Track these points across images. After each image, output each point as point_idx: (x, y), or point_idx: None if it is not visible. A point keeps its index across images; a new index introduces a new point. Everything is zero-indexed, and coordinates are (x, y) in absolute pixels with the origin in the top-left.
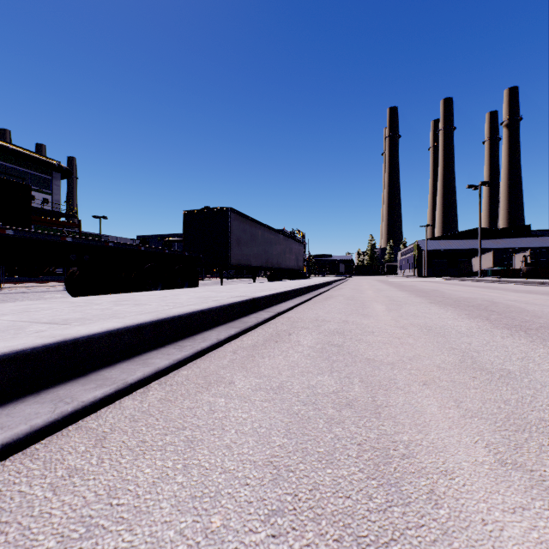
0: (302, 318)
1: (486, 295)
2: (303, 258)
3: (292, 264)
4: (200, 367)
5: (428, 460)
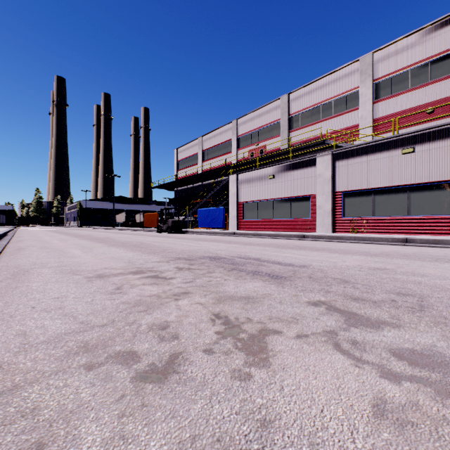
0: (21, 239)
1: (93, 234)
2: None
3: None
4: (13, 242)
5: (52, 241)
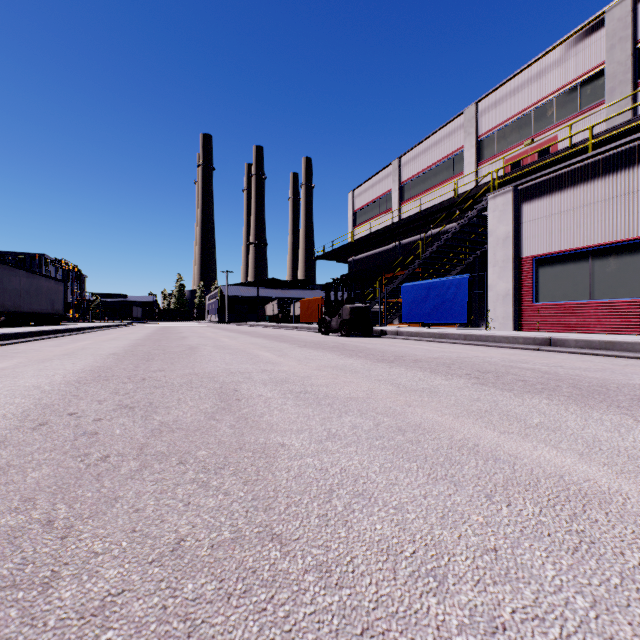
0: None
1: (201, 334)
2: (63, 300)
3: (44, 307)
4: None
5: None
